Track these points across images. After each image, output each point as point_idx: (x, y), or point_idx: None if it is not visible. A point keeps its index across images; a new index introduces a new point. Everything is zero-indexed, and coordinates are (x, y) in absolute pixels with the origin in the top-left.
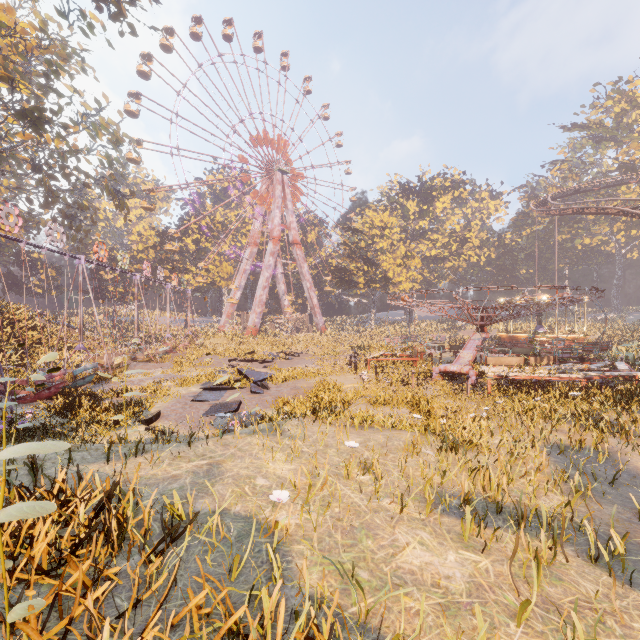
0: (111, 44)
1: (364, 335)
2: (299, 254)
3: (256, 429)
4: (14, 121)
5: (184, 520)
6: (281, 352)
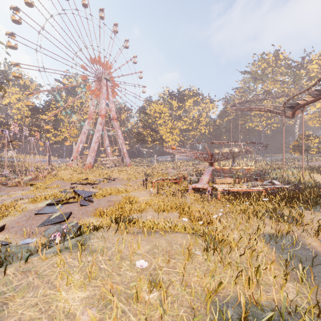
0: None
1: (151, 168)
2: (116, 125)
3: (58, 252)
4: None
5: None
6: (104, 178)
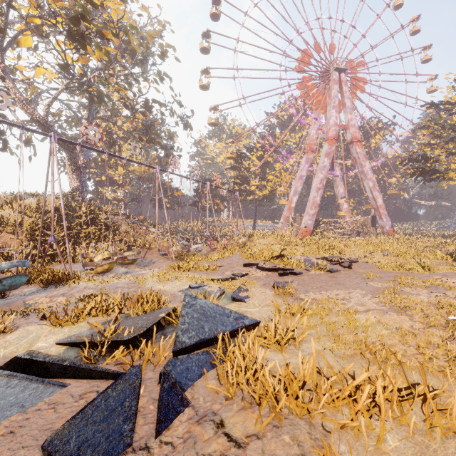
0: None
1: None
2: (359, 152)
3: None
4: (71, 46)
5: None
6: (324, 258)
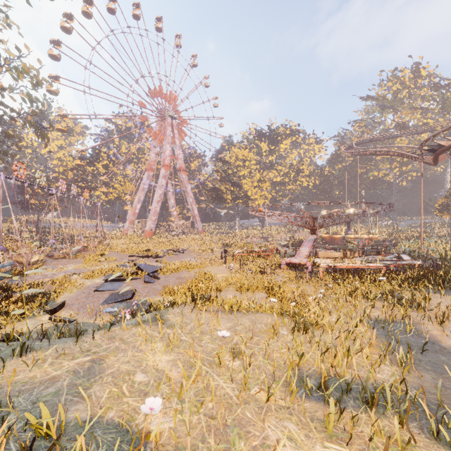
0: (29, 2)
1: (231, 236)
2: (184, 177)
3: (140, 322)
4: None
5: (50, 437)
6: (170, 249)
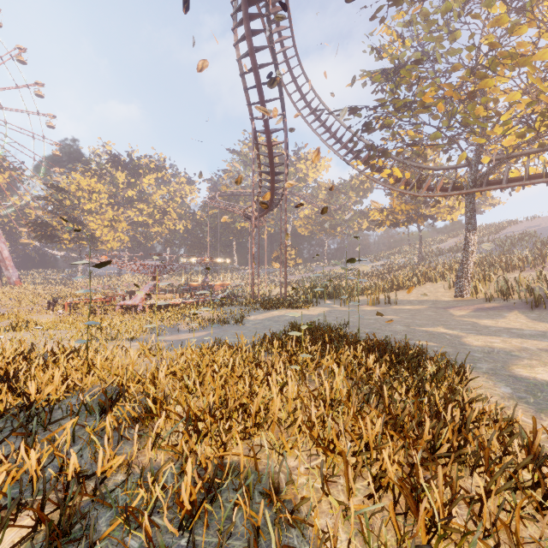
0: None
1: (70, 287)
2: None
3: None
4: None
5: None
6: None
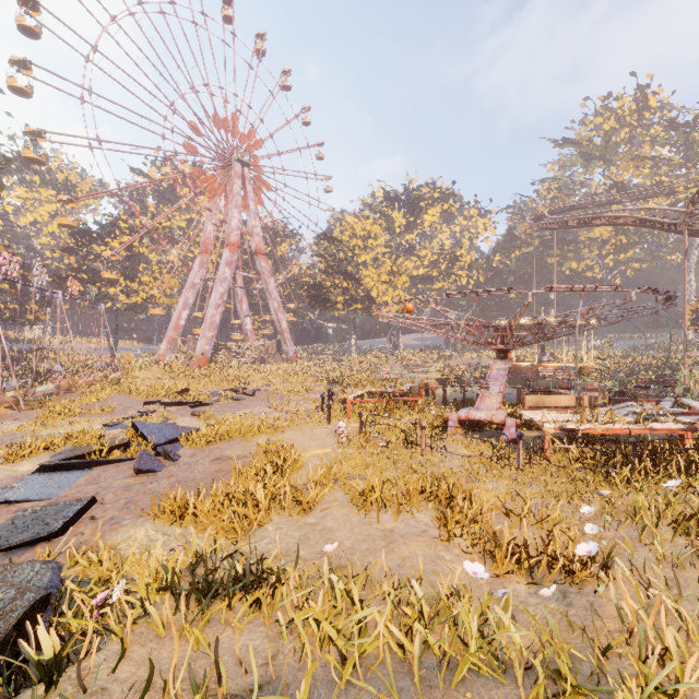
0: None
1: (343, 365)
2: (264, 266)
3: None
4: None
5: None
6: (230, 389)
